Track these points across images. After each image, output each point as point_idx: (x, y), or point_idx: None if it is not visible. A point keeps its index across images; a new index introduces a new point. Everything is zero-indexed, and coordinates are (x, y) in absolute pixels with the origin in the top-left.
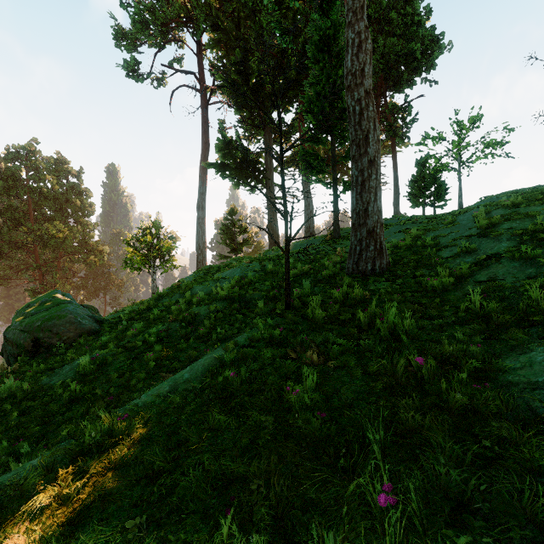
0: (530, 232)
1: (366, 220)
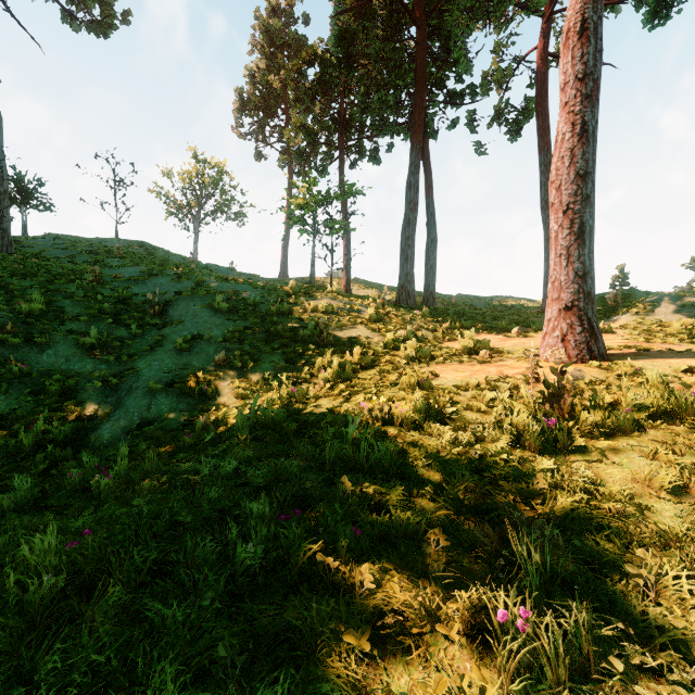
0: (85, 251)
1: (3, 223)
